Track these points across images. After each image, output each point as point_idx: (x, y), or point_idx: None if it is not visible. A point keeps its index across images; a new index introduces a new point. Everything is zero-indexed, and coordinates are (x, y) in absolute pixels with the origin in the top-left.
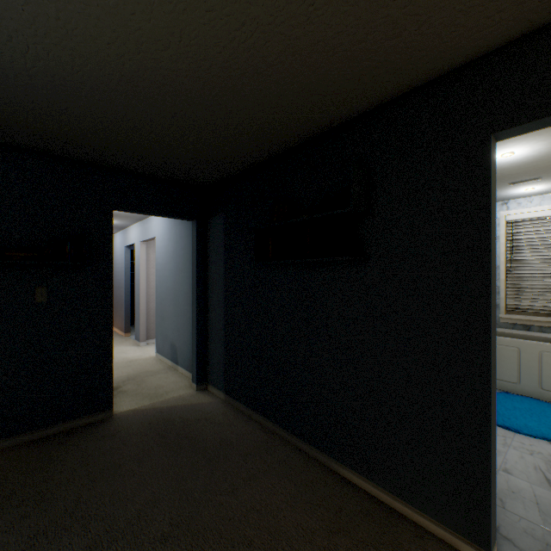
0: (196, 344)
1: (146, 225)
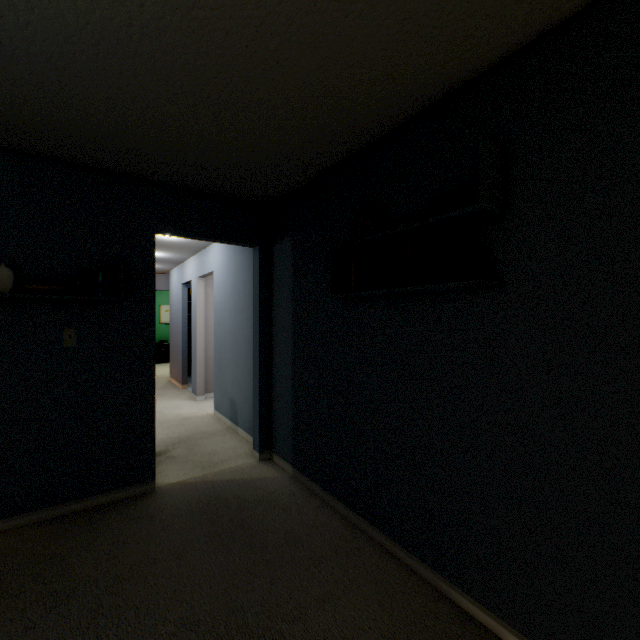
0: (258, 402)
1: (204, 258)
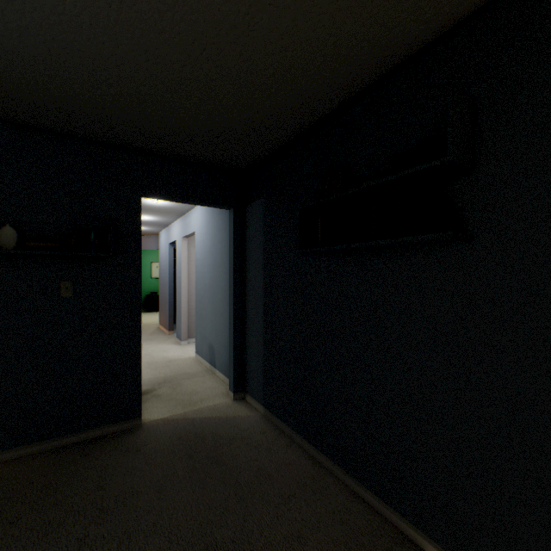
0: (233, 348)
1: (186, 221)
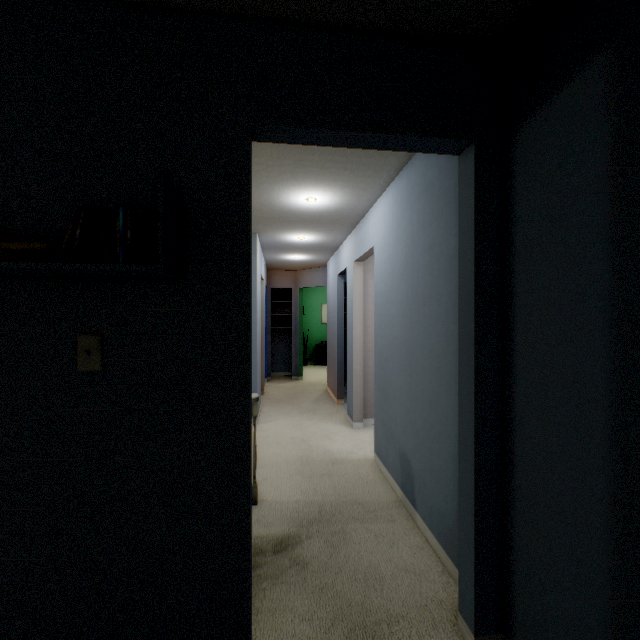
0: (473, 515)
1: (360, 233)
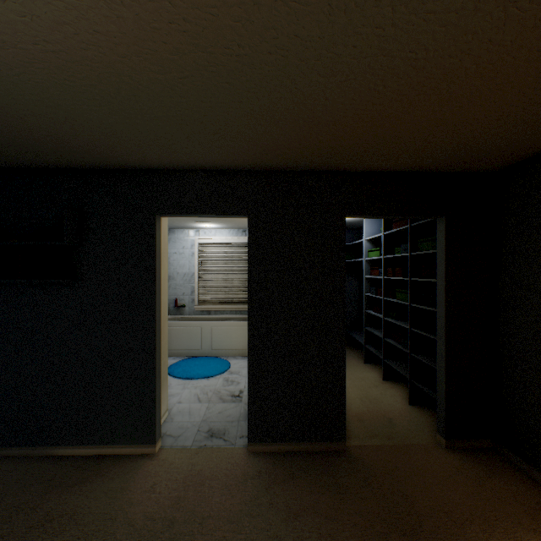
0: None
1: None
